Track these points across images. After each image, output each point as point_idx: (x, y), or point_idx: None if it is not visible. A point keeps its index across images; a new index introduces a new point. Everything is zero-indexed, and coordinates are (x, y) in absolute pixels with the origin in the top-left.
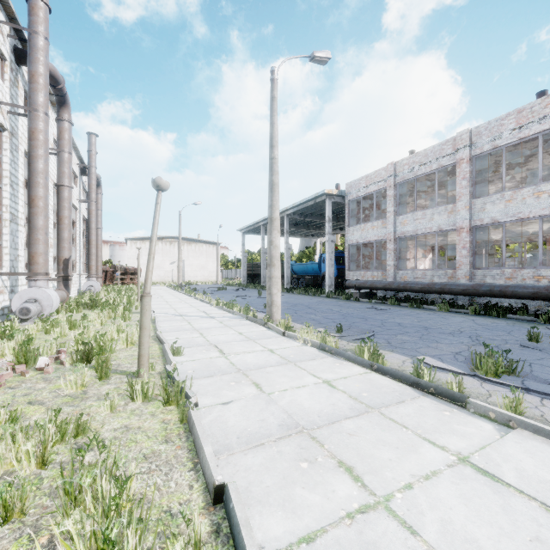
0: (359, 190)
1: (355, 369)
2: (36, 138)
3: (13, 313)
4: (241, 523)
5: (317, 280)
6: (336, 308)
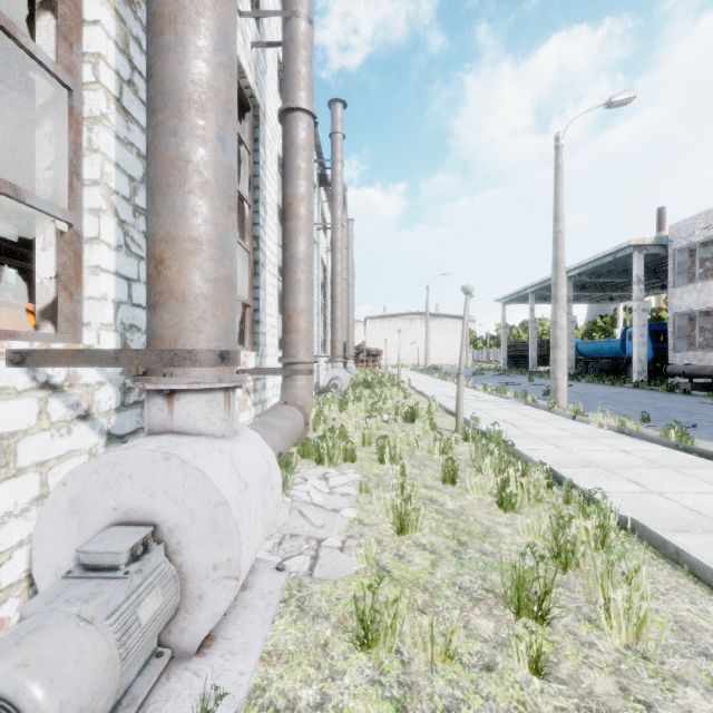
0: (693, 233)
1: (657, 447)
2: (337, 247)
3: (318, 388)
4: (566, 477)
5: (618, 364)
6: (646, 401)
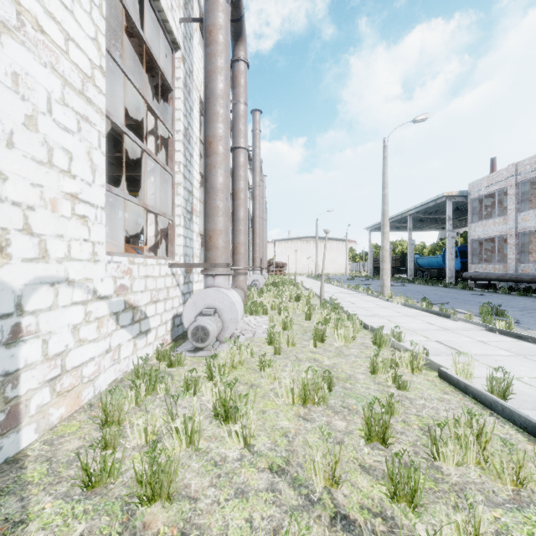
0: (481, 189)
1: (415, 311)
2: (256, 200)
3: None
4: (357, 317)
5: (441, 273)
6: (441, 293)
